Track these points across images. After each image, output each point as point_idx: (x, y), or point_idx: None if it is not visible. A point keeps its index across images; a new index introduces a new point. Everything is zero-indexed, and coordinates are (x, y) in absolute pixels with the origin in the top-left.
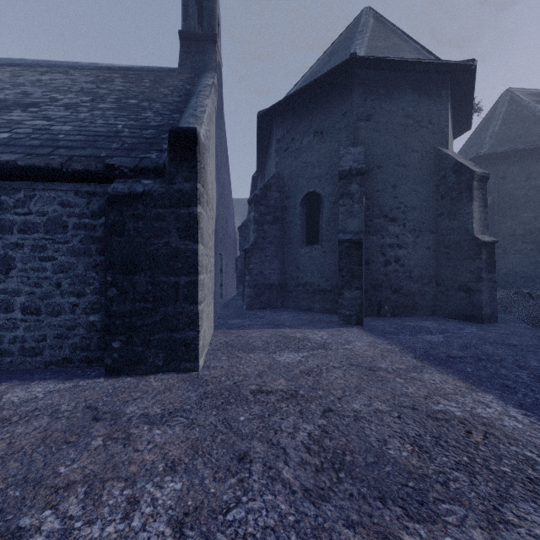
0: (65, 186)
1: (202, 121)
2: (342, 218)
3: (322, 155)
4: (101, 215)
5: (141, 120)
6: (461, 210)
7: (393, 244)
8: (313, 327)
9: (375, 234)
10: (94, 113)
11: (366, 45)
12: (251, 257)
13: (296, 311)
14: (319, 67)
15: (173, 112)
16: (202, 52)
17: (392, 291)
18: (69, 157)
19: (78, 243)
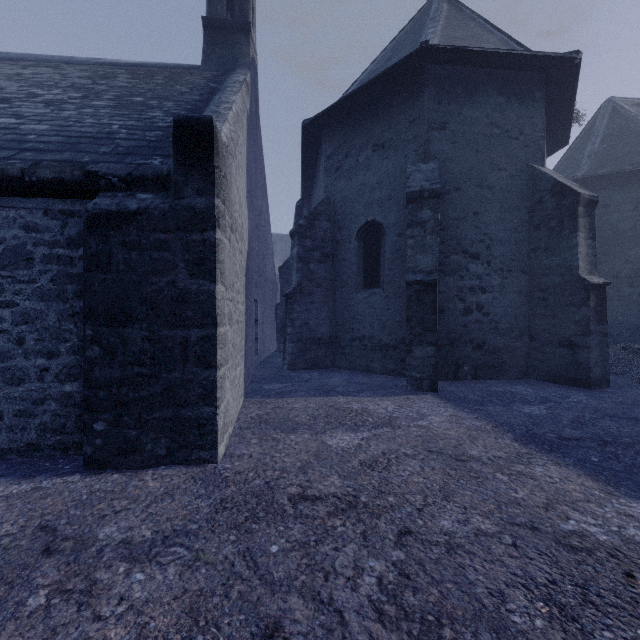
0: (30, 202)
1: (226, 118)
2: (411, 254)
3: (384, 175)
4: (81, 243)
5: (145, 120)
6: (562, 243)
7: (475, 287)
8: (374, 395)
9: (451, 275)
10: (84, 111)
11: (440, 34)
12: (293, 304)
13: (351, 372)
14: (379, 65)
15: (190, 112)
16: (232, 45)
17: (474, 347)
18: (36, 162)
19: (48, 282)
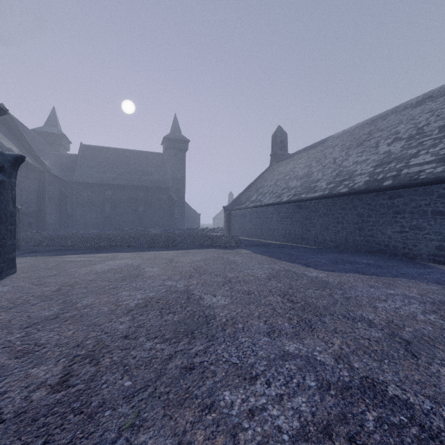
0: None
1: None
2: None
3: None
4: None
5: None
6: None
7: None
8: None
9: None
10: None
11: None
12: None
13: None
14: None
15: None
16: None
17: None
18: None
19: None
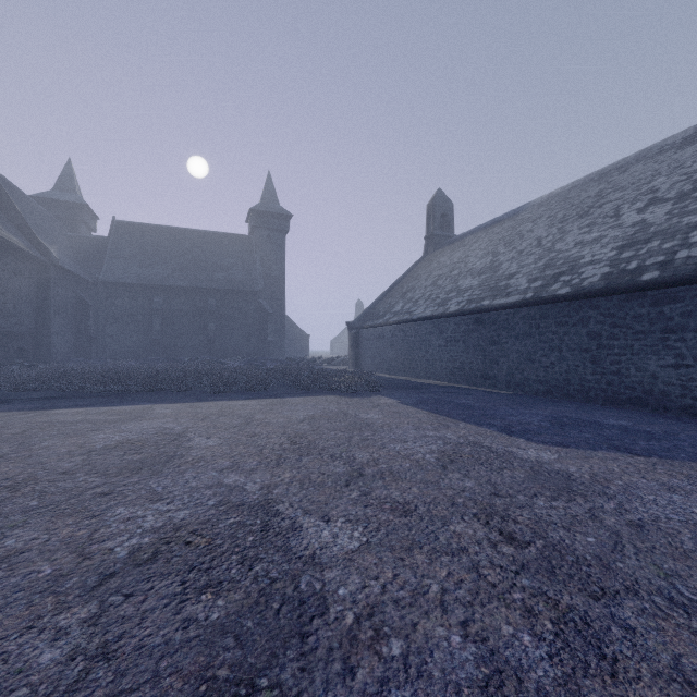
0: None
1: None
2: None
3: None
4: None
5: None
6: None
7: None
8: None
9: None
10: None
11: None
12: None
13: None
14: None
15: None
16: None
17: None
18: None
19: None
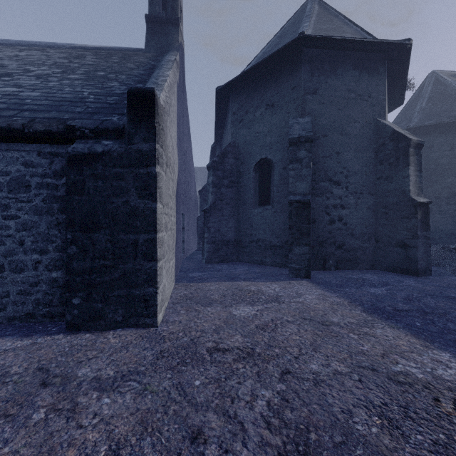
0: (28, 146)
1: (163, 87)
2: (292, 181)
3: (273, 125)
4: (63, 175)
5: (106, 88)
6: (398, 174)
7: (337, 204)
8: (266, 280)
9: (320, 196)
10: (63, 82)
11: (312, 27)
12: (209, 217)
13: (250, 265)
14: (270, 48)
15: (137, 82)
16: (166, 34)
17: (336, 247)
18: (32, 118)
19: (40, 202)
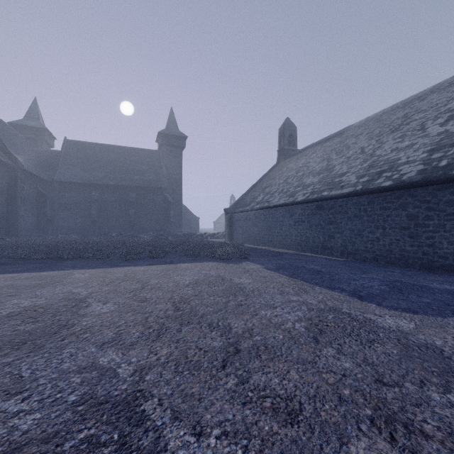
0: None
1: None
2: None
3: None
4: None
5: None
6: None
7: None
8: None
9: None
10: None
11: None
12: None
13: None
14: None
15: None
16: None
17: None
18: None
19: None
